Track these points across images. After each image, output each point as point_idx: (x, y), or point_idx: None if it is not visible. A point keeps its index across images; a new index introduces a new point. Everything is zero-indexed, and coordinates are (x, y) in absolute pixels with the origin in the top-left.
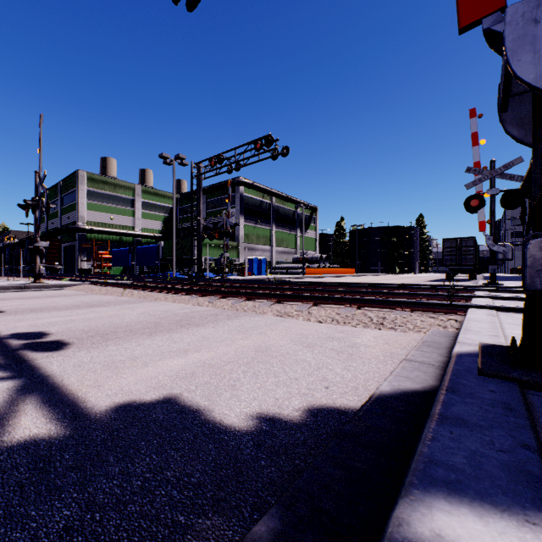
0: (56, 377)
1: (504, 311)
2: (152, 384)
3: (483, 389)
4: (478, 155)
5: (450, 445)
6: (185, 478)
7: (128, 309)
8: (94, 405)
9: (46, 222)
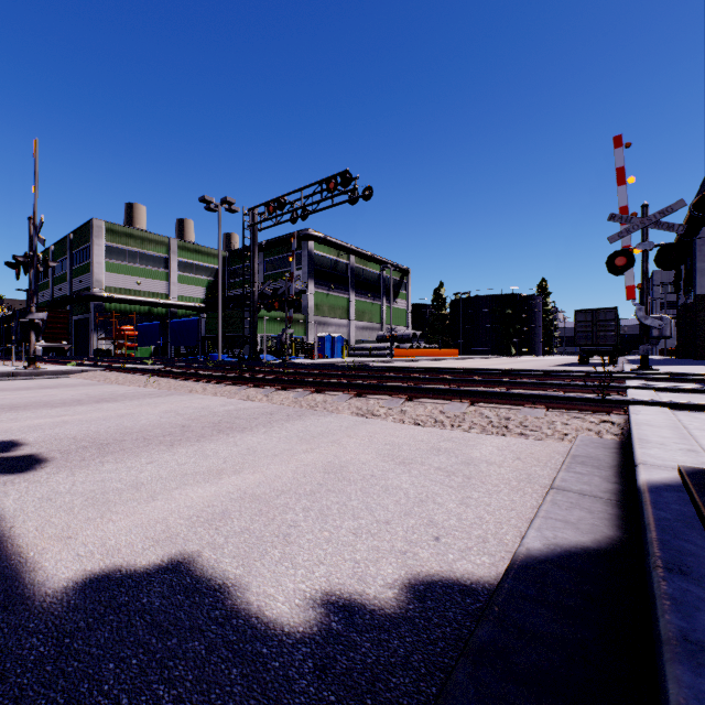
0: (4, 520)
1: (681, 409)
2: (156, 533)
3: None
4: (626, 197)
5: None
6: None
7: (148, 405)
8: (48, 577)
9: (51, 288)
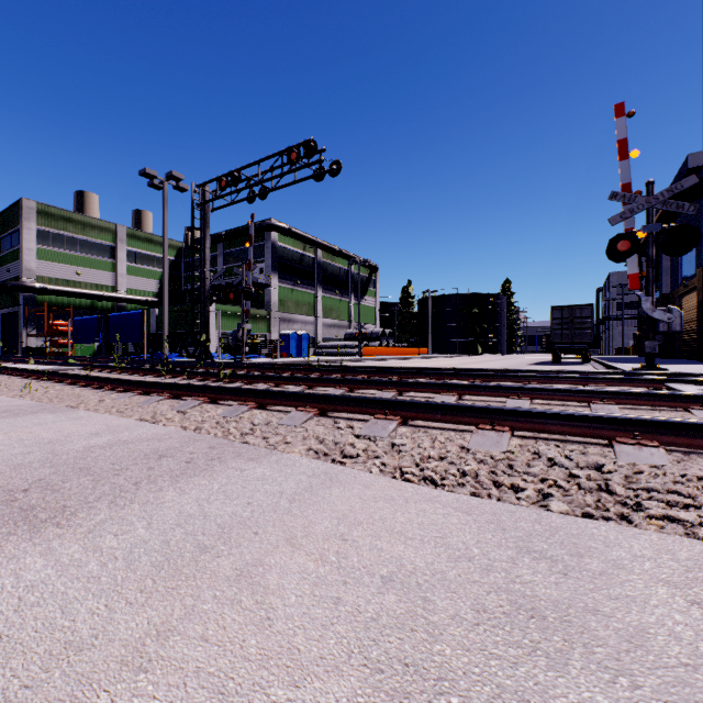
0: None
1: None
2: None
3: None
4: (629, 174)
5: None
6: None
7: None
8: None
9: None
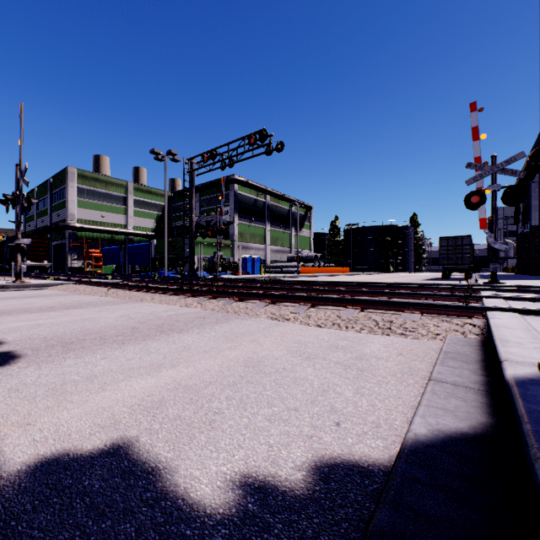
0: None
1: (528, 314)
2: (102, 419)
3: None
4: (479, 150)
5: None
6: None
7: (107, 311)
8: (5, 461)
9: (35, 220)
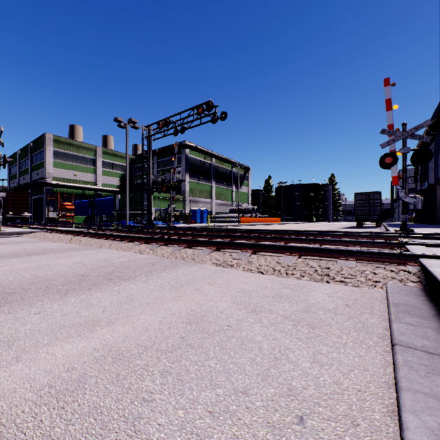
0: None
1: None
2: None
3: None
4: (392, 118)
5: None
6: None
7: (65, 258)
8: None
9: (18, 178)
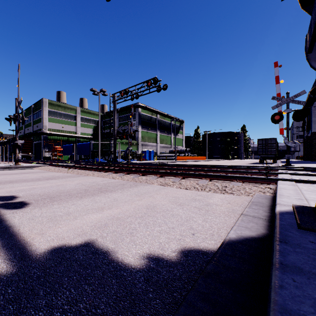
0: (15, 227)
1: (300, 182)
2: (78, 232)
3: (305, 240)
4: (279, 89)
5: (297, 293)
6: (93, 309)
7: (69, 181)
8: (37, 248)
9: (24, 129)
